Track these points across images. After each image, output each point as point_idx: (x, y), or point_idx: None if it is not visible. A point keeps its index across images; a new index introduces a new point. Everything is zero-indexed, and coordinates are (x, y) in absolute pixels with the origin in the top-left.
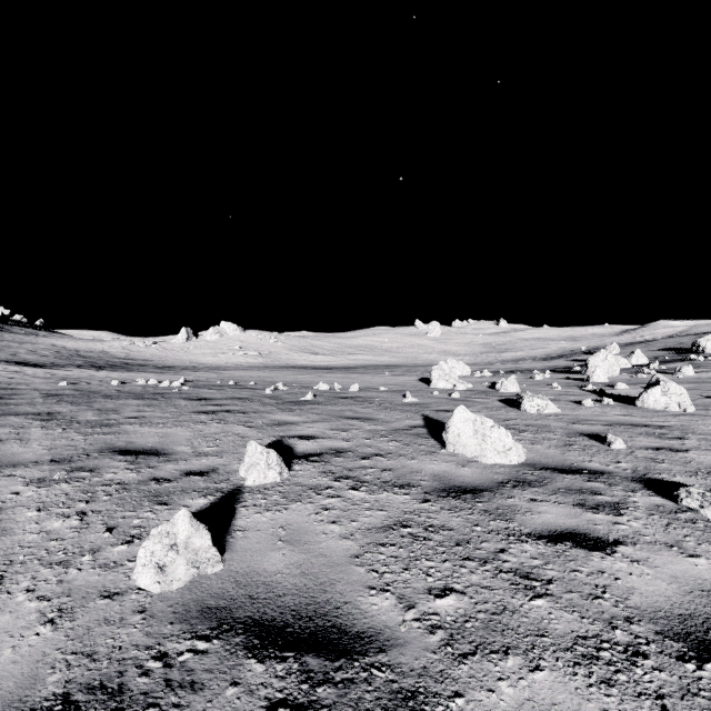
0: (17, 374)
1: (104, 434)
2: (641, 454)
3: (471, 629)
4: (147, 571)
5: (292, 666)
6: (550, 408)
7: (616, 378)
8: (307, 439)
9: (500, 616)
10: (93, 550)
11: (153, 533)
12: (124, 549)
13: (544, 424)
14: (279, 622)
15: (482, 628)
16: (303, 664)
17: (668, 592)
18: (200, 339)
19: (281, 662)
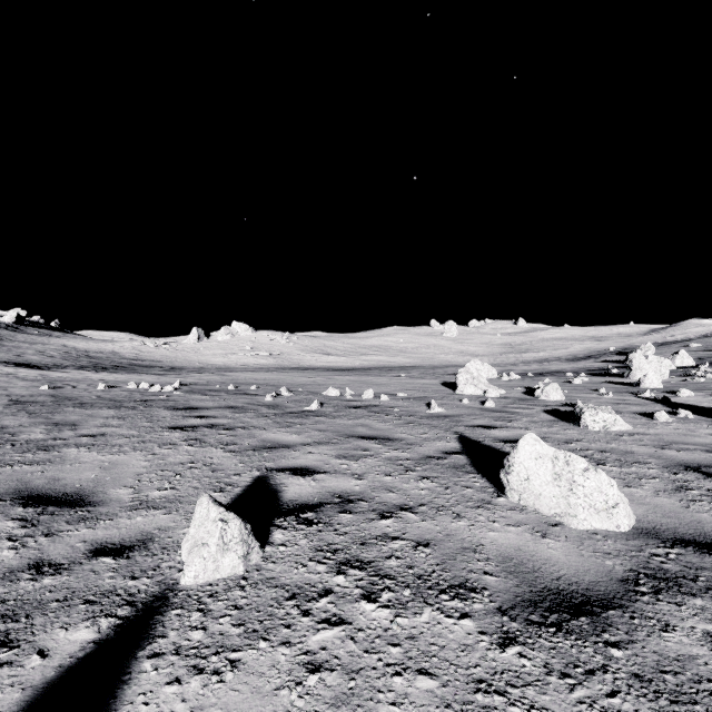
0: (6, 377)
1: (30, 464)
2: None
3: None
4: None
5: None
6: (619, 424)
7: (668, 382)
8: (302, 474)
9: None
10: None
11: None
12: None
13: (624, 450)
14: None
15: None
16: None
17: None
18: (211, 339)
19: None
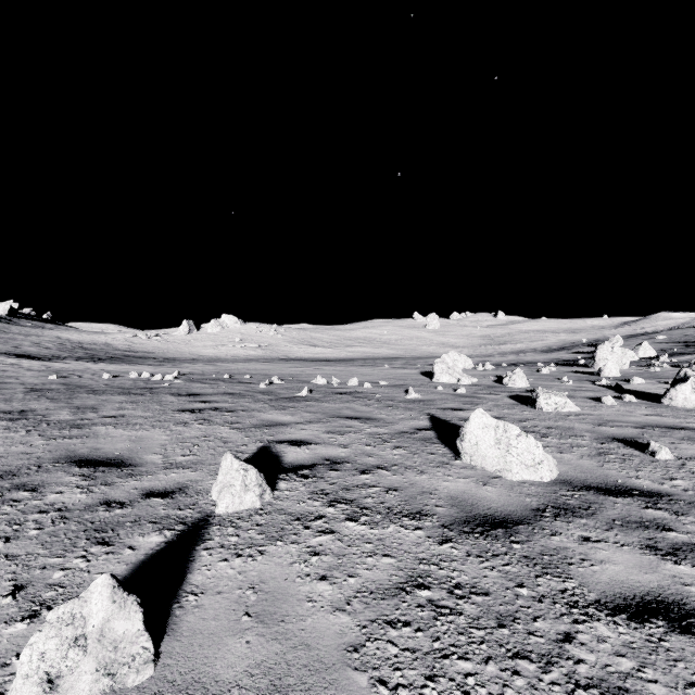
0: (11, 367)
1: (70, 438)
2: None
3: None
4: (27, 689)
5: None
6: (569, 406)
7: (627, 371)
8: (298, 445)
9: None
10: None
11: (50, 619)
12: (21, 630)
13: (567, 426)
14: None
15: None
16: None
17: None
18: (201, 331)
19: None
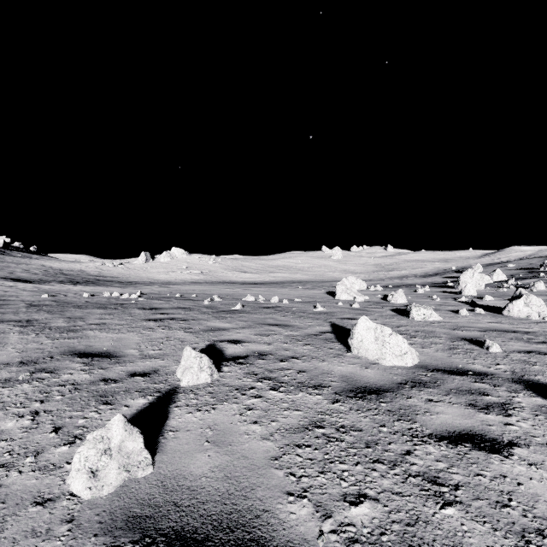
0: (11, 288)
1: (69, 339)
2: (516, 357)
3: (388, 543)
4: (80, 476)
5: None
6: (433, 316)
7: (482, 291)
8: (235, 343)
9: (414, 527)
10: (37, 451)
11: (89, 438)
12: (65, 450)
13: (430, 330)
14: (200, 534)
15: (398, 542)
16: None
17: None
18: (156, 261)
19: None
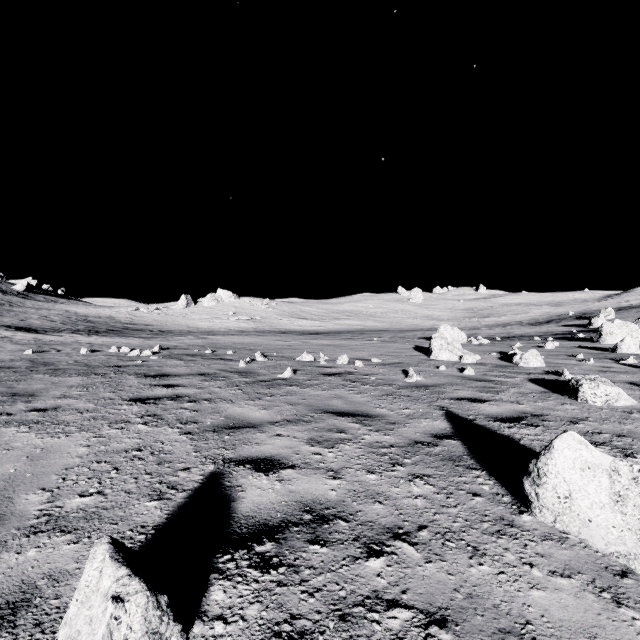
0: (0, 340)
1: None
2: None
3: None
4: None
5: None
6: (623, 398)
7: None
8: (266, 470)
9: None
10: None
11: None
12: None
13: None
14: None
15: None
16: None
17: None
18: (198, 305)
19: None
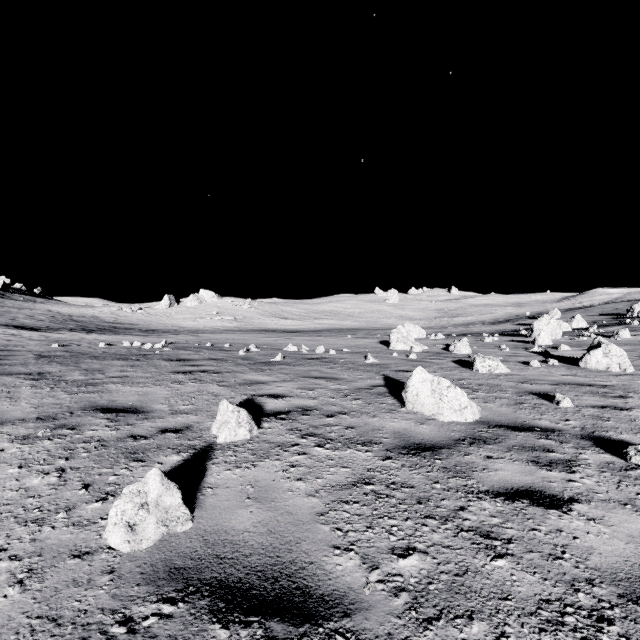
0: (14, 337)
1: (89, 393)
2: (588, 413)
3: (435, 591)
4: (117, 530)
5: (256, 631)
6: (500, 368)
7: (558, 340)
8: (276, 397)
9: (463, 577)
10: (68, 507)
11: (125, 492)
12: (98, 506)
13: (496, 384)
14: (244, 584)
15: (446, 590)
16: (268, 630)
17: (626, 552)
18: (181, 305)
19: (245, 628)
